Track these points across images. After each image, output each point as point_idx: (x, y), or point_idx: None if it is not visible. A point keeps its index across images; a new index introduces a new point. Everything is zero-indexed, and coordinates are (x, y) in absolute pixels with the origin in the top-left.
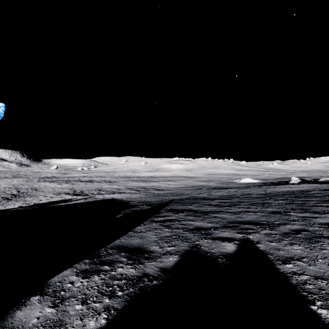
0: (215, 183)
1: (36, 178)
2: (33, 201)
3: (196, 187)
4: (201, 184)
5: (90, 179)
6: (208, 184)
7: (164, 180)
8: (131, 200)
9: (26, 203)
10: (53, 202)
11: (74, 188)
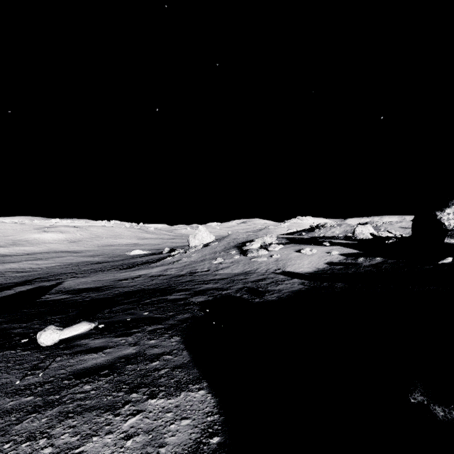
0: (103, 257)
1: None
2: None
3: (75, 264)
4: (84, 260)
5: None
6: (92, 260)
7: (30, 259)
8: None
9: None
10: None
11: None
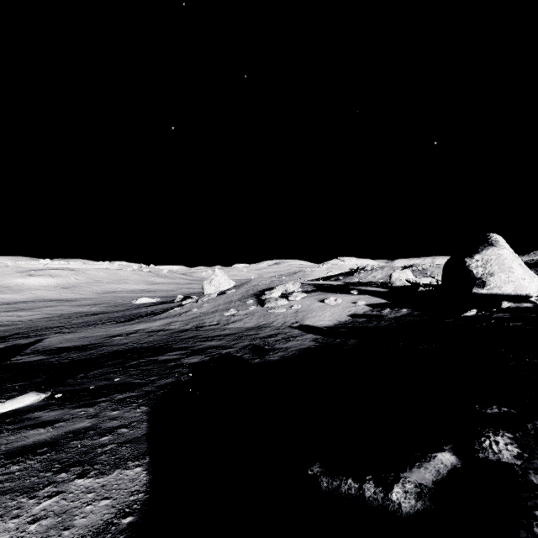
0: (102, 307)
1: None
2: None
3: (66, 316)
4: (78, 311)
5: None
6: (88, 310)
7: (9, 310)
8: None
9: None
10: None
11: None
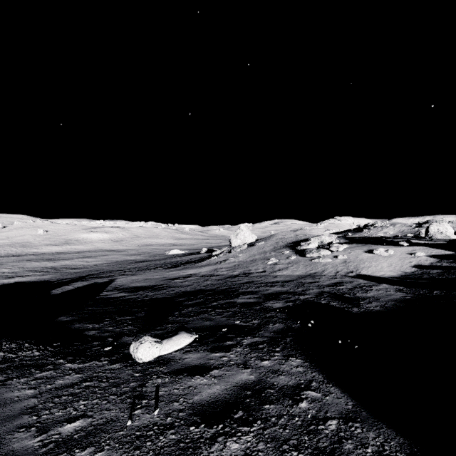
0: (144, 256)
1: None
2: None
3: (120, 262)
4: (127, 259)
5: None
6: (135, 258)
7: (80, 257)
8: (48, 279)
9: None
10: None
11: None
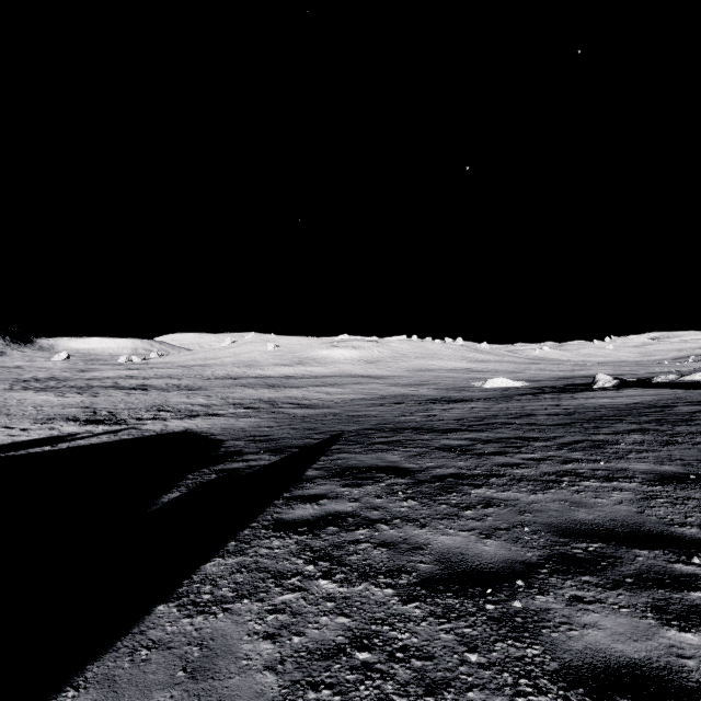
0: (432, 389)
1: (6, 382)
2: None
3: (391, 399)
4: (402, 393)
5: (142, 383)
6: (417, 392)
7: (317, 384)
8: (232, 436)
9: None
10: (21, 443)
11: (96, 405)
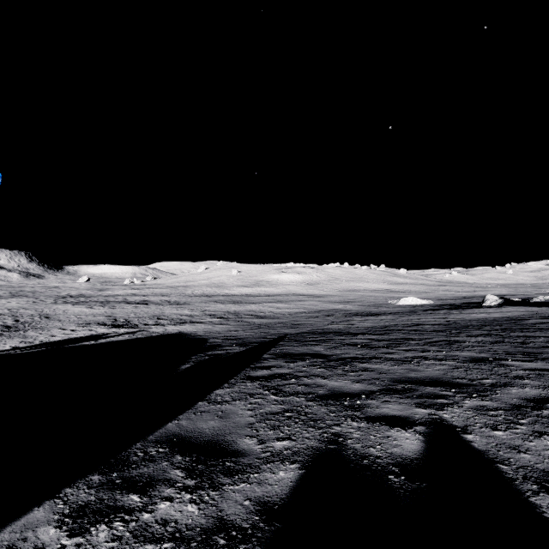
0: (357, 305)
1: (51, 298)
2: (39, 337)
3: (325, 312)
4: (333, 308)
5: (143, 299)
6: (345, 308)
7: (270, 301)
8: (212, 336)
9: (27, 341)
10: (75, 339)
11: (115, 314)
